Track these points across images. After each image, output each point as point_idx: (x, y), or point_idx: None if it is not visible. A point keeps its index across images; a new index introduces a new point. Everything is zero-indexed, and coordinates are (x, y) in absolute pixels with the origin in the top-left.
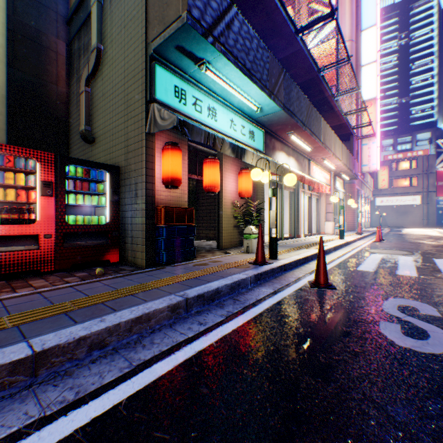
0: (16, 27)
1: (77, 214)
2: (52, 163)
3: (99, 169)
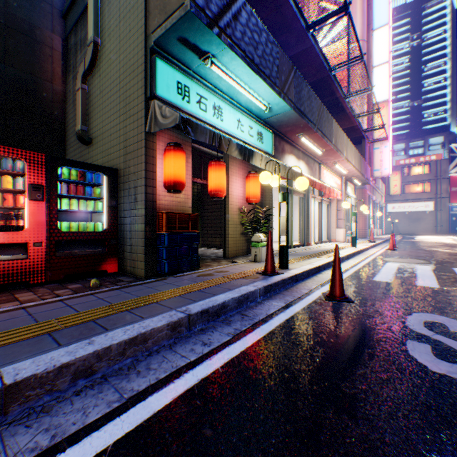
0: (7, 20)
1: (71, 220)
2: (43, 164)
3: (95, 171)
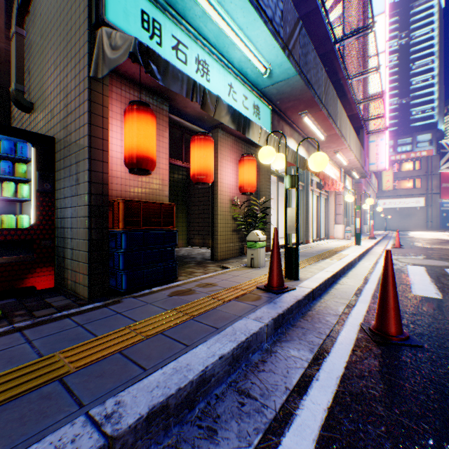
0: None
1: None
2: None
3: (13, 137)
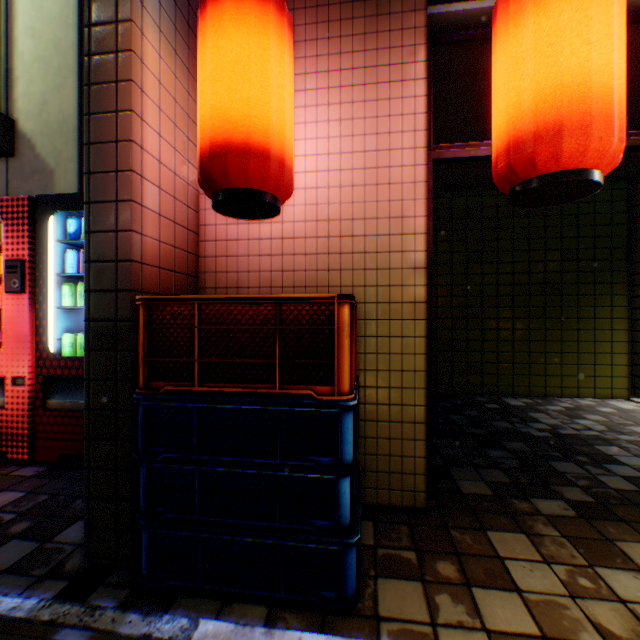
0: None
1: None
2: (26, 217)
3: None
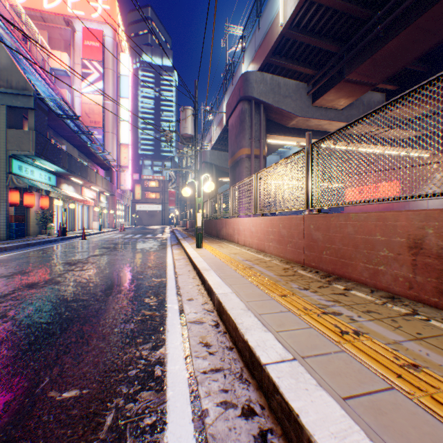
0: None
1: None
2: None
3: None
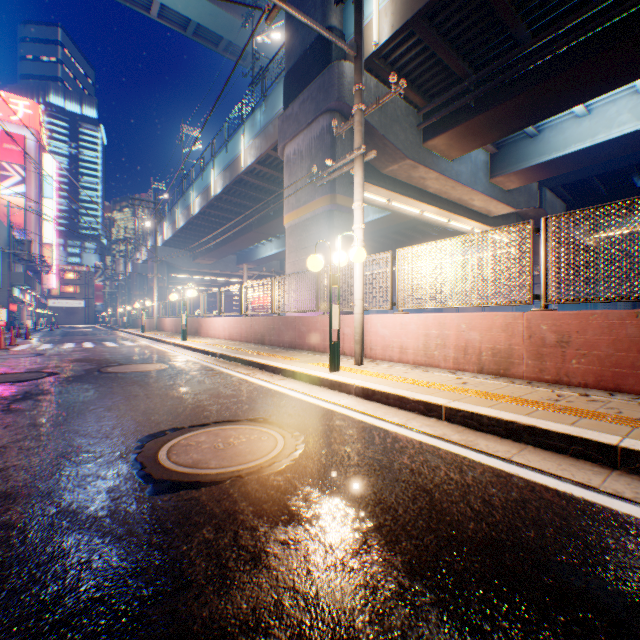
0: None
1: None
2: None
3: None
